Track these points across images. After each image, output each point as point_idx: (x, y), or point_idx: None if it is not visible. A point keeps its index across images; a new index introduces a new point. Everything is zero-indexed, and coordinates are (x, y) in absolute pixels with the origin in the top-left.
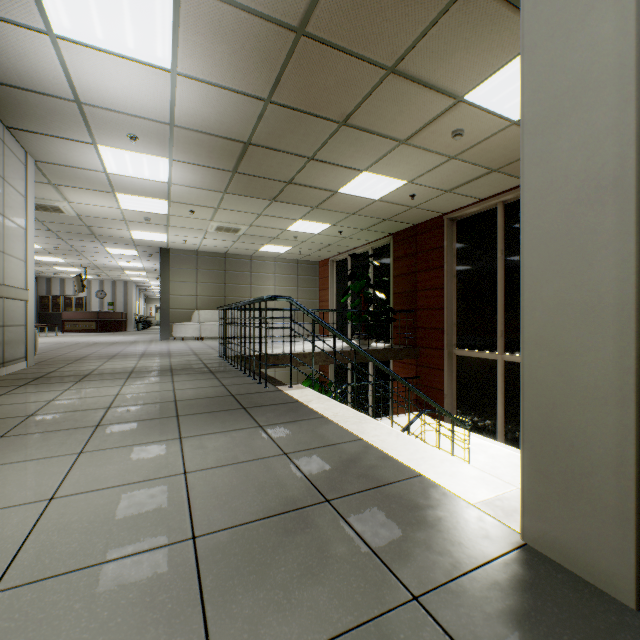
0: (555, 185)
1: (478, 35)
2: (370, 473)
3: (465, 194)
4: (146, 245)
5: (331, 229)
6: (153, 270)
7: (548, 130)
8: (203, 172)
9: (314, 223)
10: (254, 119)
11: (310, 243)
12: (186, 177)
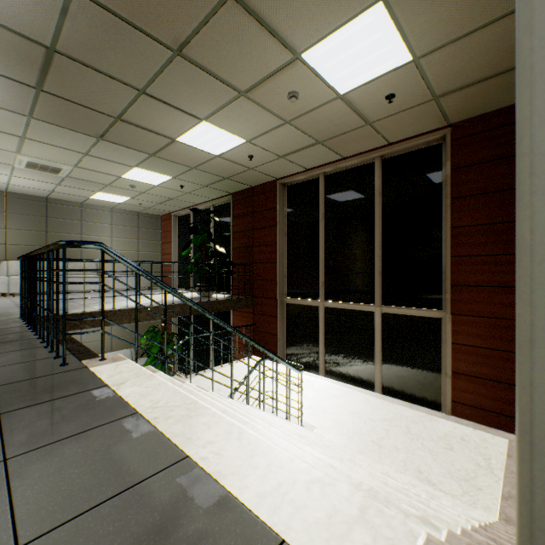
0: None
1: None
2: None
3: (295, 162)
4: None
5: (172, 182)
6: None
7: None
8: None
9: (153, 173)
10: (55, 12)
11: (150, 195)
12: None
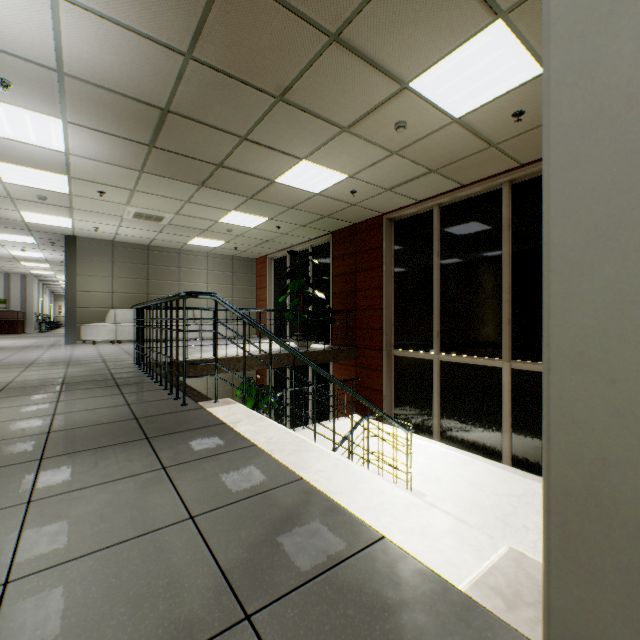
0: (608, 113)
1: (428, 9)
2: (314, 543)
3: (404, 194)
4: (45, 231)
5: (268, 223)
6: (59, 262)
7: (594, 27)
8: (111, 142)
9: (250, 215)
10: (172, 78)
11: (246, 238)
12: (89, 147)
